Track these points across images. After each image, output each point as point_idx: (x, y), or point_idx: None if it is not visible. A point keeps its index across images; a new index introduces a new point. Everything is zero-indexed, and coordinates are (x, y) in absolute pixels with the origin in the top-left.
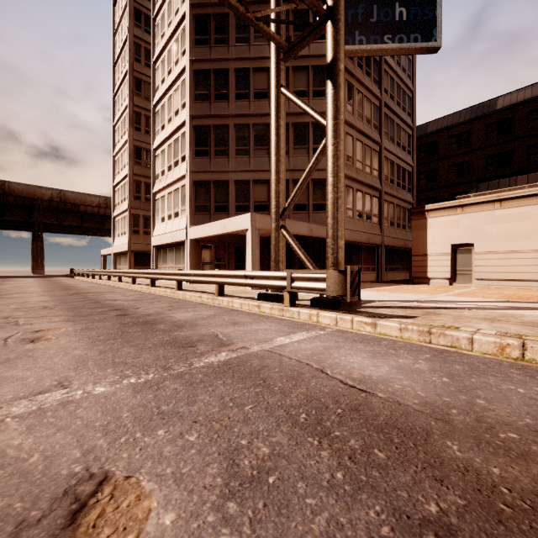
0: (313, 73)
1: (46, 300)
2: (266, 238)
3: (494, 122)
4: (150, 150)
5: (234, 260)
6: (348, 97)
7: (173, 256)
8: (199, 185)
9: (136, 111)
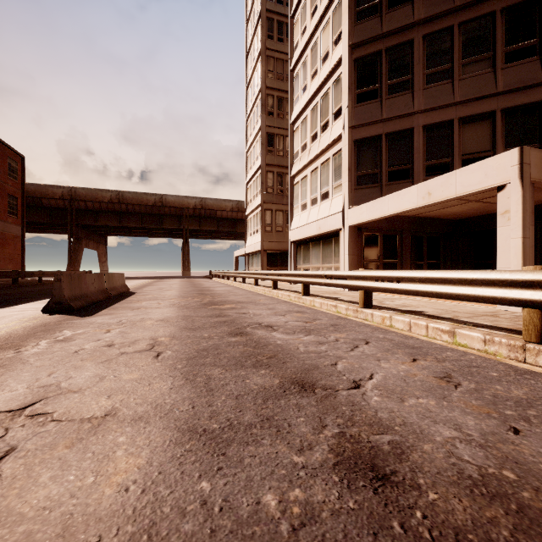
0: None
1: (168, 318)
2: (458, 221)
3: None
4: (282, 136)
5: (408, 256)
6: None
7: (319, 253)
8: (363, 144)
9: (269, 94)
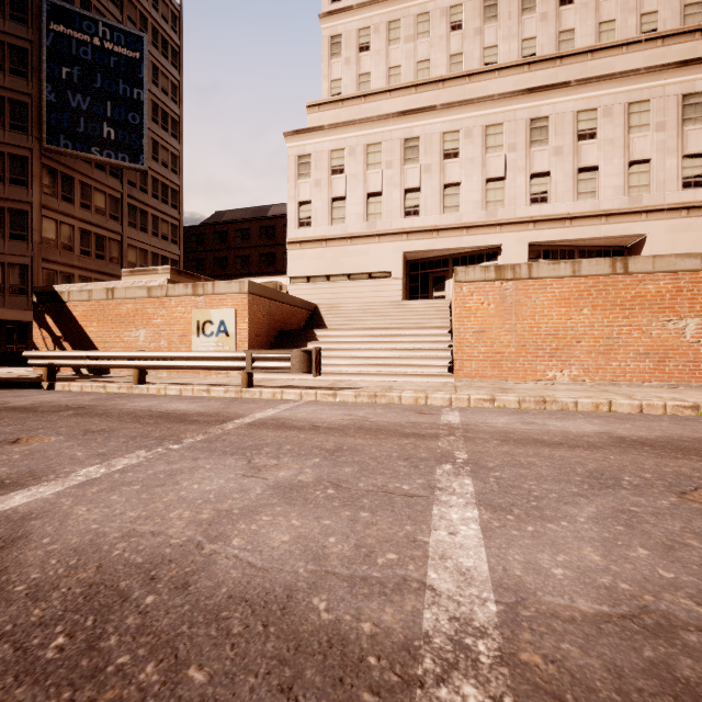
0: (11, 161)
1: None
2: None
3: (265, 226)
4: None
5: None
6: (65, 189)
7: None
8: None
9: None
